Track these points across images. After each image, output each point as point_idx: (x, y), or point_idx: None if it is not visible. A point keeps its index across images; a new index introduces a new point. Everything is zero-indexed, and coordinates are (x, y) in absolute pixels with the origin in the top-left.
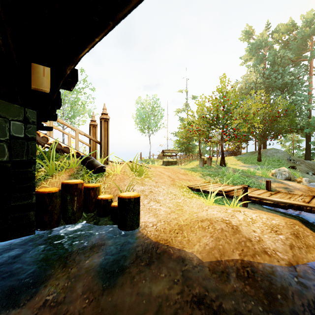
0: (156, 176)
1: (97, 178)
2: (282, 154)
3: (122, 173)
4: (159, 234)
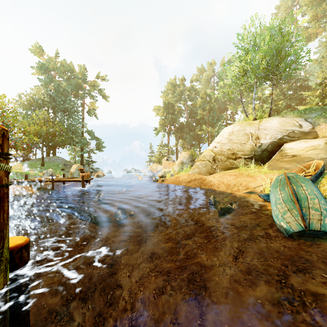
0: None
1: None
2: (61, 161)
3: None
4: None
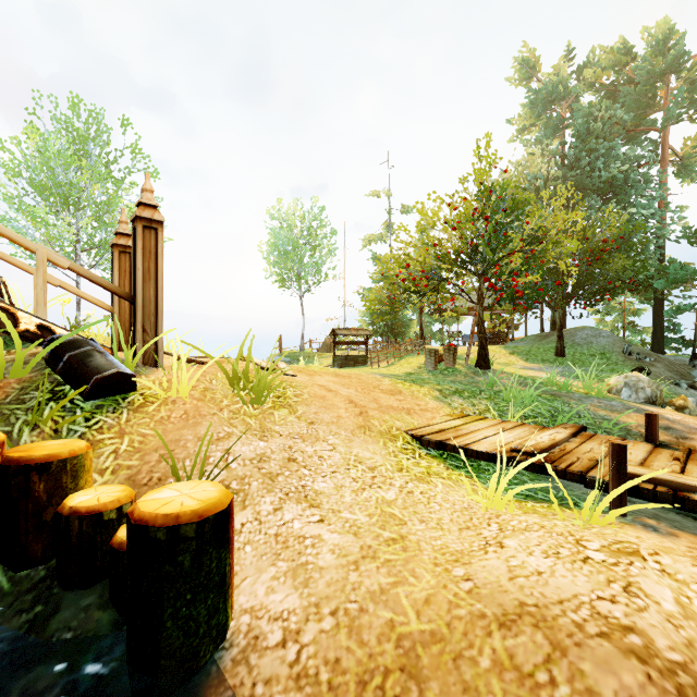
0: (312, 403)
1: (96, 416)
2: (609, 340)
3: (196, 395)
4: None
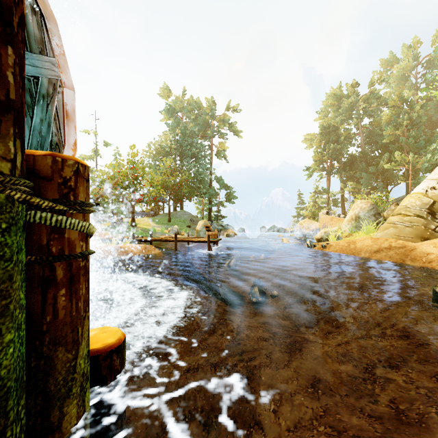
0: None
1: None
2: (187, 216)
3: None
4: None
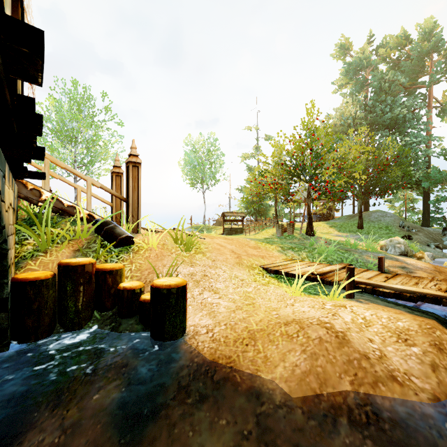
0: (213, 252)
1: (120, 255)
2: (391, 219)
3: (160, 247)
4: (217, 347)
